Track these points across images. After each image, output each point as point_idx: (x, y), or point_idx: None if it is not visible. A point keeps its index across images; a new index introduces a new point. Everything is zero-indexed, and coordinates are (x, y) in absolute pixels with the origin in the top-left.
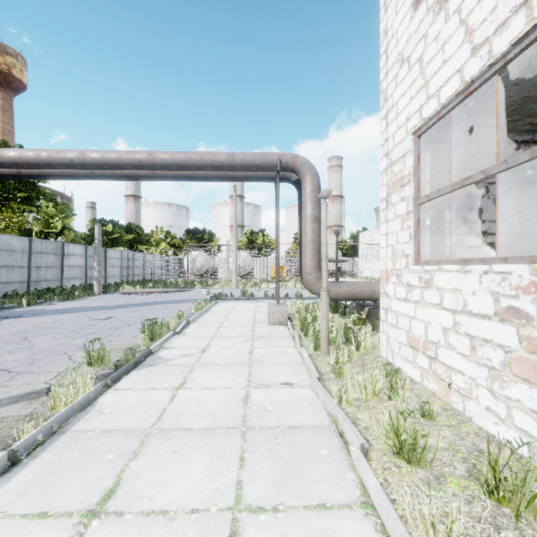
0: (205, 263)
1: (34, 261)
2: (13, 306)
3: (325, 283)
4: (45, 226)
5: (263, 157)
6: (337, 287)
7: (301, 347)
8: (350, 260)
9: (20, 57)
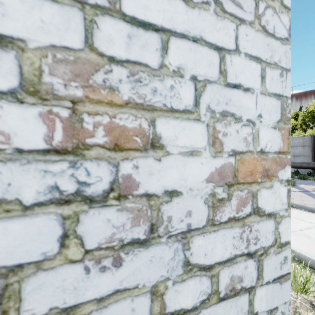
0: None
1: None
2: None
3: None
4: None
5: None
6: None
7: None
8: None
9: None
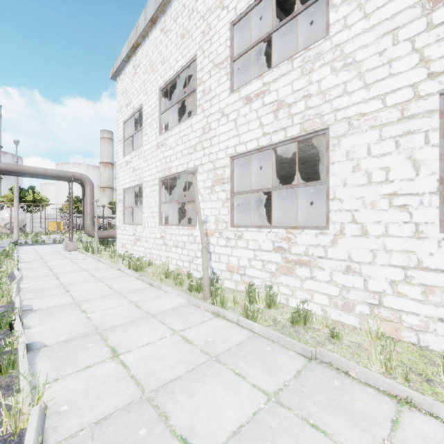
0: None
1: None
2: None
3: (96, 230)
4: None
5: (64, 173)
6: (103, 233)
7: (87, 253)
8: None
9: None
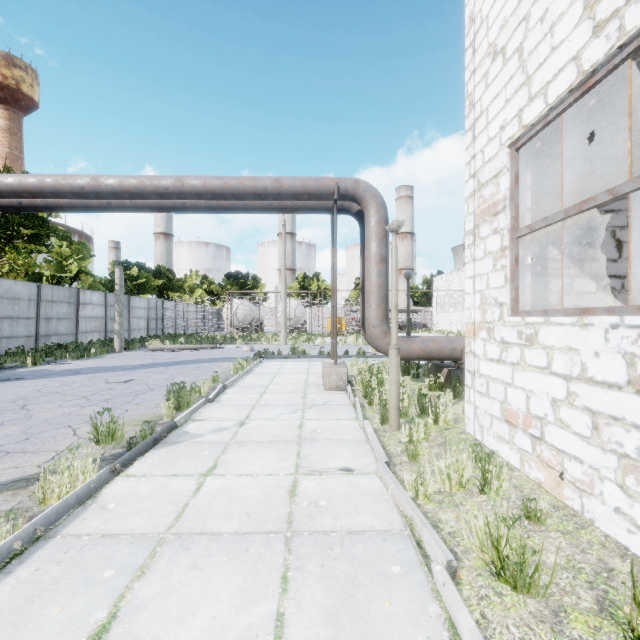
0: (249, 313)
1: (44, 311)
2: (15, 366)
3: (394, 339)
4: (58, 269)
5: (317, 182)
6: (409, 343)
7: (364, 420)
8: (422, 310)
9: (30, 70)
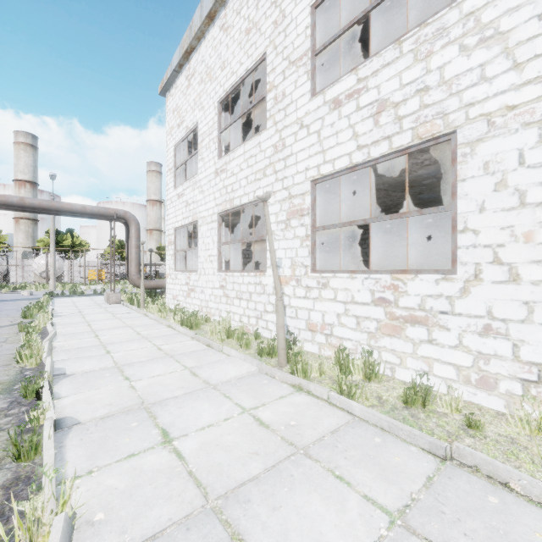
0: None
1: None
2: None
3: (143, 279)
4: None
5: (106, 210)
6: (150, 282)
7: (132, 306)
8: None
9: None
